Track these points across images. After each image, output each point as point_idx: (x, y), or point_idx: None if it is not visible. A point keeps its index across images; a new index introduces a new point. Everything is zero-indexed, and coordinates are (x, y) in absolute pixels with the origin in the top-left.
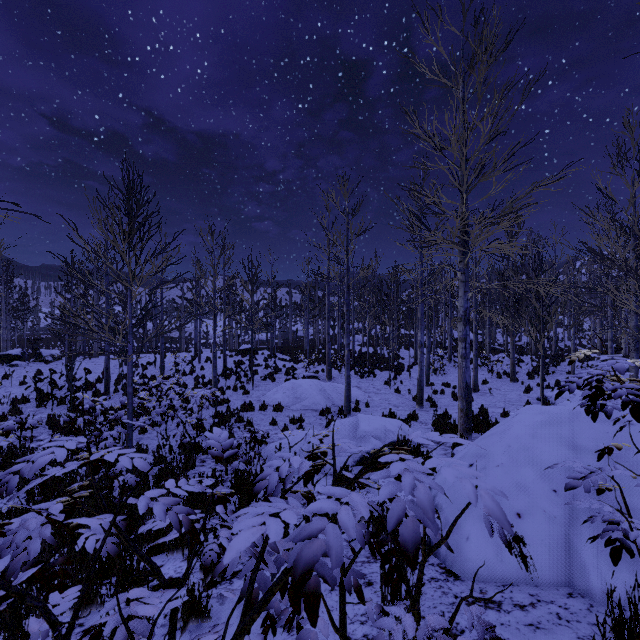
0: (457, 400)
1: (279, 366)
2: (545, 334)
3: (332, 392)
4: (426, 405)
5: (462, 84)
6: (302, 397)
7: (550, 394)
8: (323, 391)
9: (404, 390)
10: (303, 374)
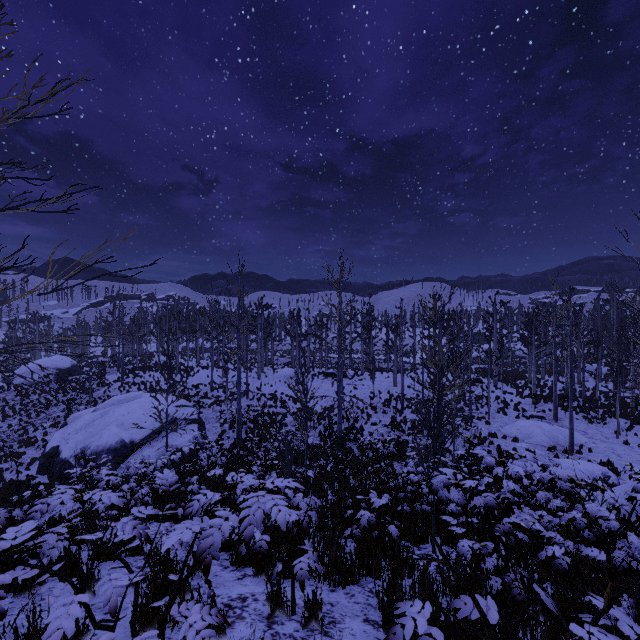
0: None
1: (506, 399)
2: None
3: (558, 434)
4: None
5: None
6: (532, 434)
7: None
8: (550, 432)
9: (635, 443)
10: (531, 413)
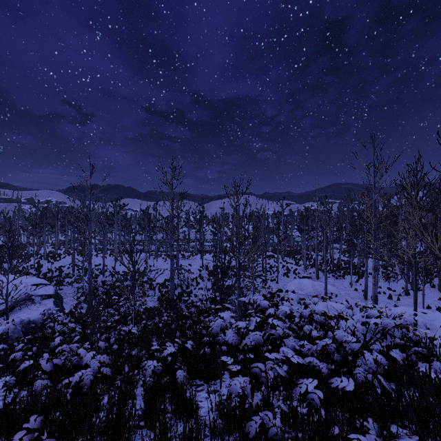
0: (390, 299)
1: (289, 267)
2: None
3: (318, 287)
4: (369, 299)
5: (373, 176)
6: (303, 288)
7: None
8: (314, 286)
9: (361, 289)
10: (303, 275)
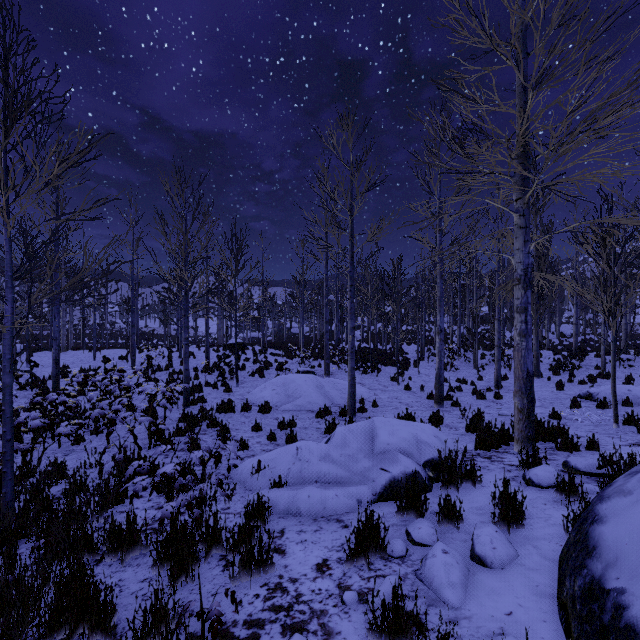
0: (481, 398)
1: (270, 361)
2: (552, 330)
3: (331, 389)
4: (445, 404)
5: None
6: (295, 395)
7: (596, 390)
8: (320, 388)
9: (414, 387)
10: (297, 369)
